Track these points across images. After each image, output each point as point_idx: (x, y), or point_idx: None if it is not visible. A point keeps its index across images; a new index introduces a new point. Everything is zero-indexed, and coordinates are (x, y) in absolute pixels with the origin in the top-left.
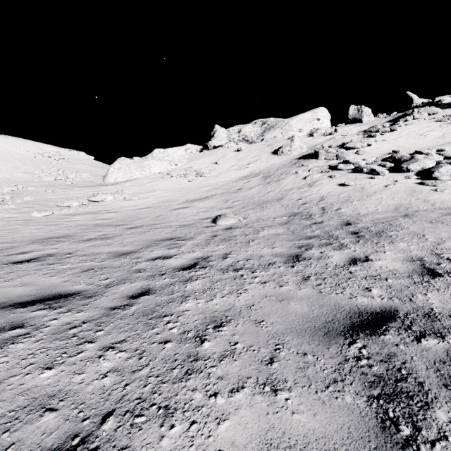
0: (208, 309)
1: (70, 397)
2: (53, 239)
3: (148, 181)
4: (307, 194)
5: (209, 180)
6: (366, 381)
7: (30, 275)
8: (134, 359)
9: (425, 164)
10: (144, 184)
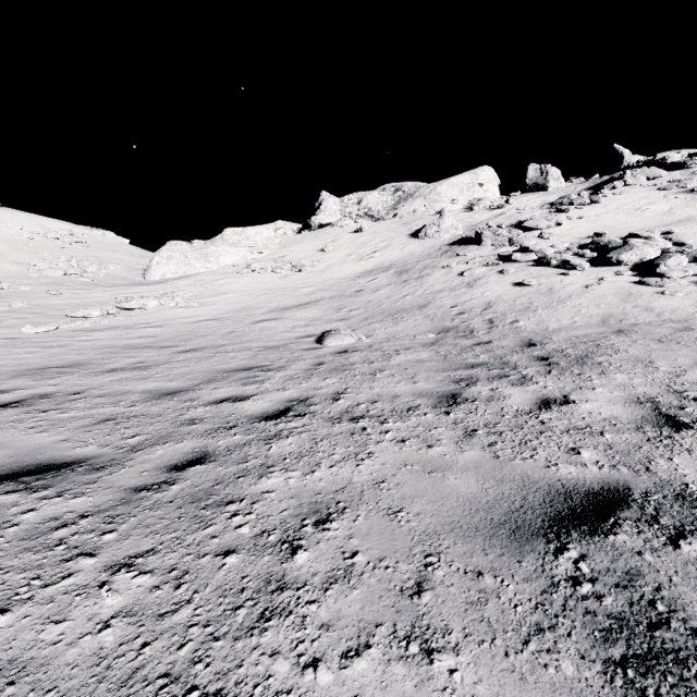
0: (306, 488)
1: (30, 674)
2: (54, 369)
3: (215, 278)
4: (465, 299)
5: (312, 276)
6: (595, 628)
7: (4, 430)
8: (165, 589)
9: (646, 253)
10: (209, 282)
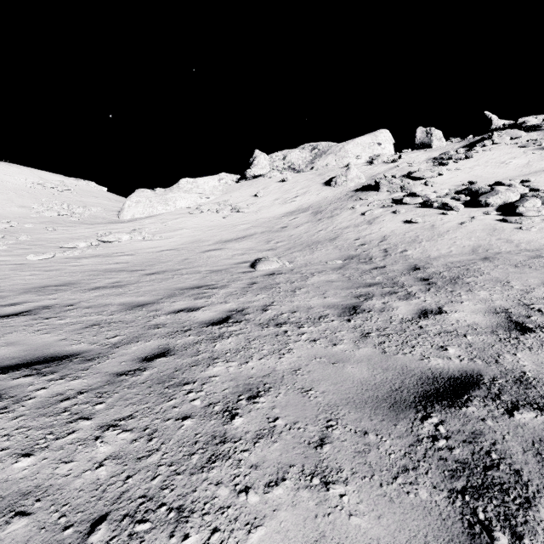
0: (241, 374)
1: (51, 495)
2: (52, 287)
3: (173, 217)
4: (366, 233)
5: (248, 216)
6: (445, 469)
7: (18, 332)
8: (141, 442)
9: (508, 197)
10: (168, 221)
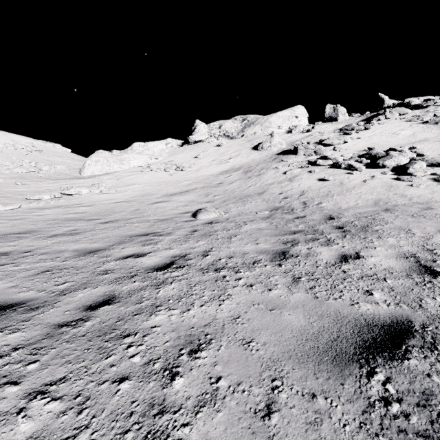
0: (183, 323)
1: None
2: (14, 235)
3: (127, 174)
4: (288, 189)
5: (190, 174)
6: None
7: None
8: (69, 415)
9: (400, 160)
10: (123, 177)
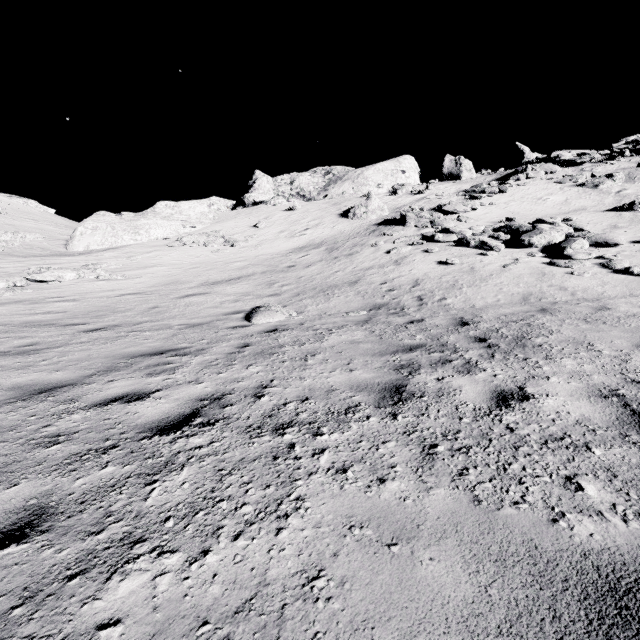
0: (183, 605)
1: None
2: None
3: (144, 250)
4: (394, 276)
5: (245, 251)
6: None
7: None
8: None
9: (553, 237)
10: (138, 255)
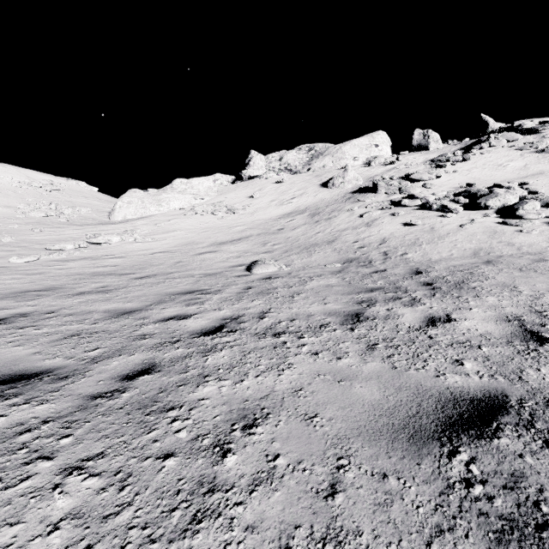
0: (235, 395)
1: None
2: (33, 292)
3: (166, 219)
4: (365, 236)
5: (243, 217)
6: (489, 530)
7: None
8: (110, 491)
9: (507, 200)
10: (161, 222)
